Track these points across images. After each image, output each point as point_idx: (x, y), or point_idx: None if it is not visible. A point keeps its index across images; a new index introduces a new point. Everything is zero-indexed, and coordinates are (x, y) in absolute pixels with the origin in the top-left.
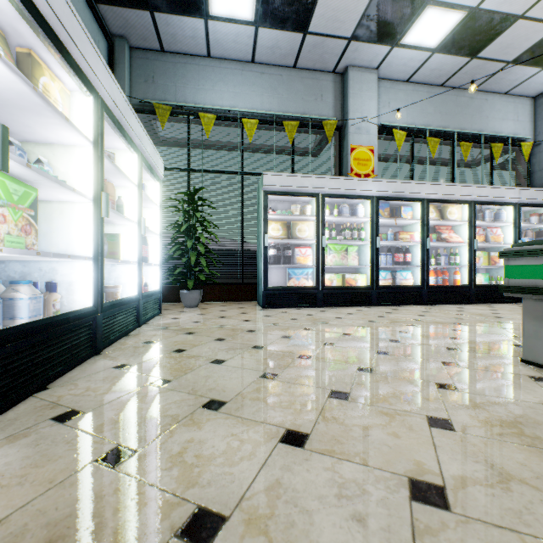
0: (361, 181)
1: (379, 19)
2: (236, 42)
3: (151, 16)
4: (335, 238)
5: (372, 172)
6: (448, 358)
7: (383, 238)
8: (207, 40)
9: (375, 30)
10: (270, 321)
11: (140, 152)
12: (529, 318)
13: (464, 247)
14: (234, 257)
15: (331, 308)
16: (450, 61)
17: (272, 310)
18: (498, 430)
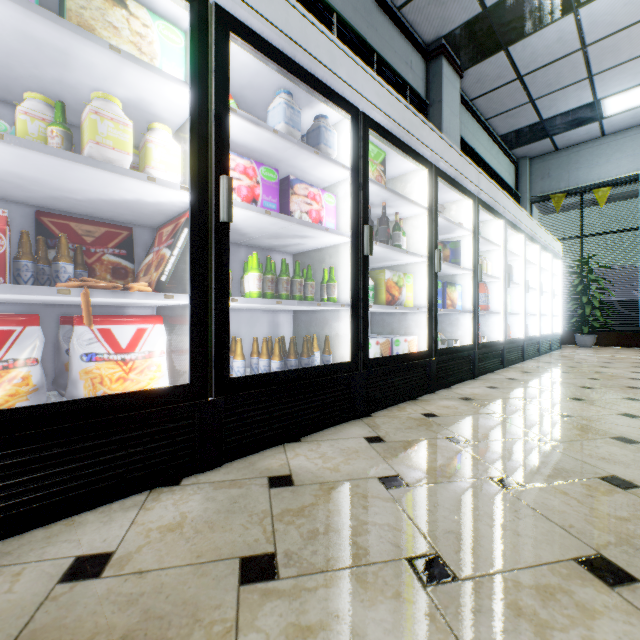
0: None
1: None
2: (633, 118)
3: (549, 139)
4: None
5: None
6: None
7: None
8: (600, 129)
9: None
10: None
11: (551, 252)
12: None
13: None
14: (632, 307)
15: None
16: None
17: None
18: None
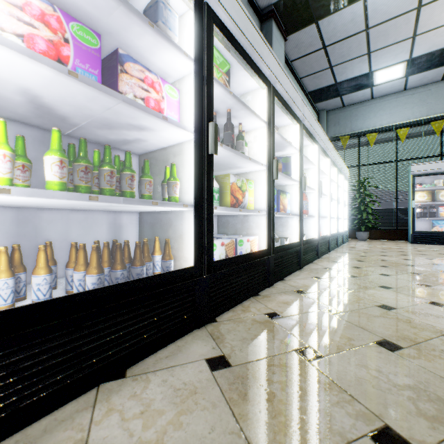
0: None
1: None
2: (391, 88)
3: (340, 98)
4: None
5: None
6: None
7: None
8: (371, 94)
9: None
10: (412, 247)
11: (343, 174)
12: None
13: None
14: (390, 213)
15: None
16: None
17: (417, 245)
18: None
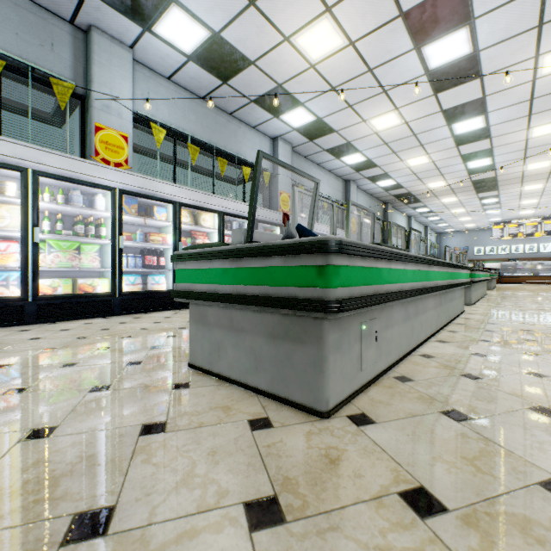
0: (99, 167)
1: None
2: None
3: None
4: (60, 233)
5: (126, 163)
6: (111, 379)
7: (134, 238)
8: None
9: None
10: None
11: None
12: (193, 322)
13: None
14: None
15: (48, 324)
16: (206, 76)
17: None
18: (11, 506)
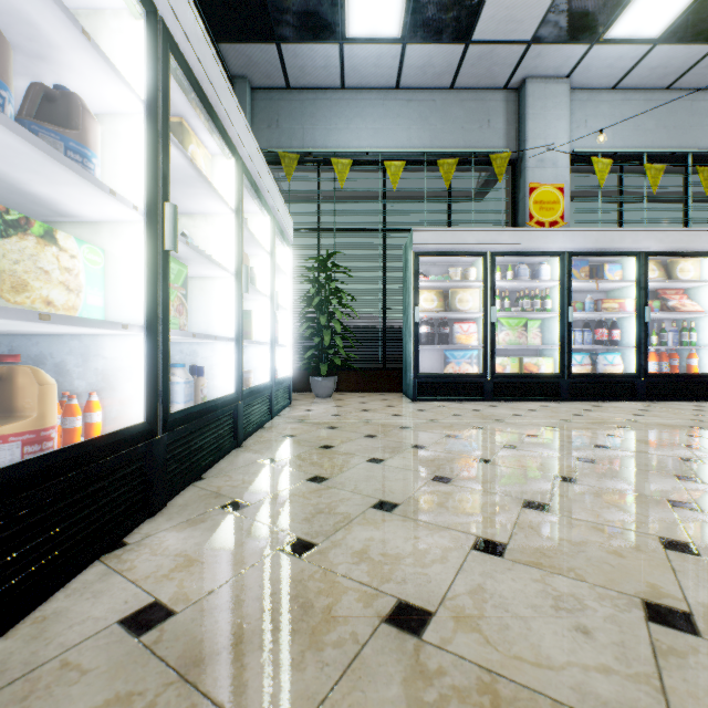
0: (547, 233)
1: (573, 10)
2: (377, 66)
3: (277, 49)
4: (509, 310)
5: (561, 219)
6: (684, 471)
7: (577, 309)
8: (341, 68)
9: (566, 25)
10: (426, 416)
11: (273, 214)
12: None
13: (705, 319)
14: (374, 336)
15: (504, 402)
16: (681, 53)
17: (426, 404)
18: None
